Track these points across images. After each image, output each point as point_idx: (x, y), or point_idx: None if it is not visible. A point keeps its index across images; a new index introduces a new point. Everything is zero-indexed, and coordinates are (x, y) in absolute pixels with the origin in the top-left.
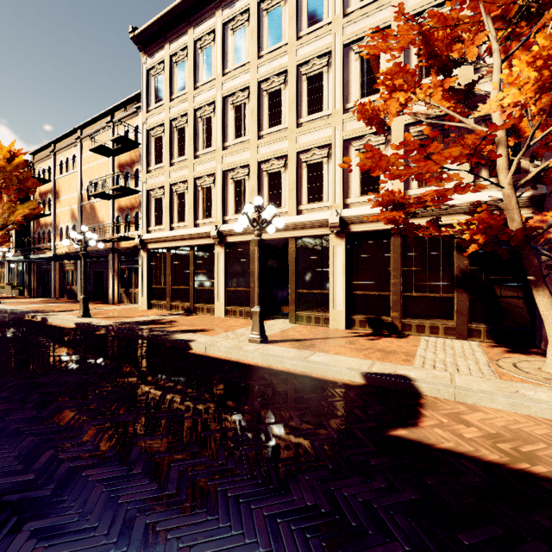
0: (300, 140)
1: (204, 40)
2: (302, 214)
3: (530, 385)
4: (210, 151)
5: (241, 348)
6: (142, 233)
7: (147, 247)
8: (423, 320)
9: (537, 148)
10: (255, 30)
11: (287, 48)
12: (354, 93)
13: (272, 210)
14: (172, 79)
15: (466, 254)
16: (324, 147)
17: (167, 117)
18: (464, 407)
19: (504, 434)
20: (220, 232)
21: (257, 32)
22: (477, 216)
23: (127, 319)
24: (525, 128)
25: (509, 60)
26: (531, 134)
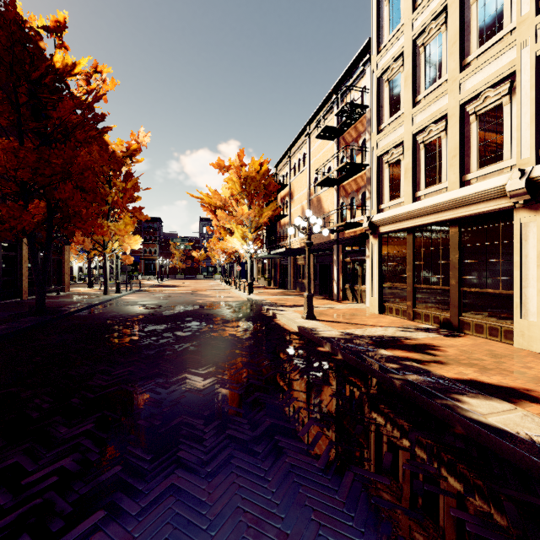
0: None
1: None
2: None
3: None
4: (499, 38)
5: None
6: (371, 214)
7: (379, 232)
8: None
9: None
10: None
11: None
12: None
13: None
14: None
15: None
16: None
17: (409, 38)
18: None
19: None
20: (531, 181)
21: None
22: None
23: (356, 329)
24: None
25: None
26: None
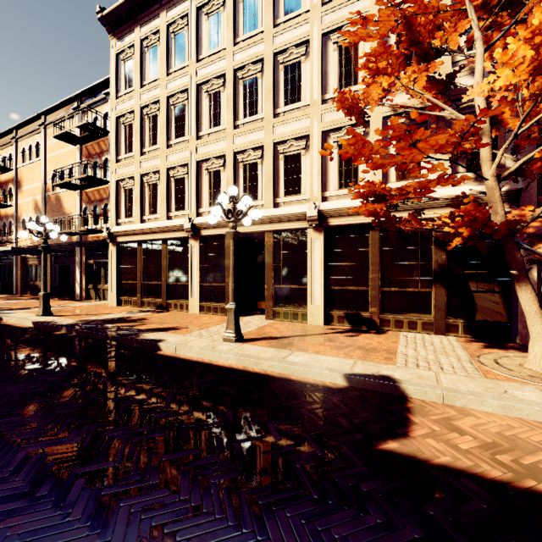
0: (277, 130)
1: (177, 24)
2: (279, 207)
3: (517, 383)
4: (184, 140)
5: (215, 347)
6: (111, 225)
7: (117, 241)
8: (401, 315)
9: (519, 140)
10: (231, 16)
11: (264, 36)
12: (333, 84)
13: (248, 201)
14: (144, 64)
15: (449, 247)
16: (302, 139)
17: (138, 104)
18: (454, 411)
19: (501, 442)
20: (194, 225)
21: (233, 17)
22: (463, 208)
23: (92, 317)
24: (508, 119)
25: (490, 51)
26: (521, 122)
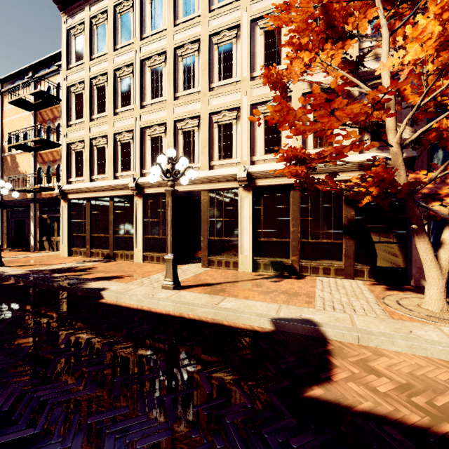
0: (212, 102)
1: (123, 5)
2: (213, 169)
3: (419, 323)
4: (129, 109)
5: (154, 295)
6: (63, 184)
7: (68, 198)
8: (317, 263)
9: (418, 114)
10: (171, 0)
11: (200, 19)
12: (260, 64)
13: (185, 162)
14: (93, 40)
15: (361, 205)
16: (233, 110)
17: (87, 75)
18: (368, 352)
19: (414, 383)
20: (138, 184)
21: (173, 2)
22: (374, 170)
23: (42, 267)
24: (409, 94)
25: (393, 37)
26: (424, 94)
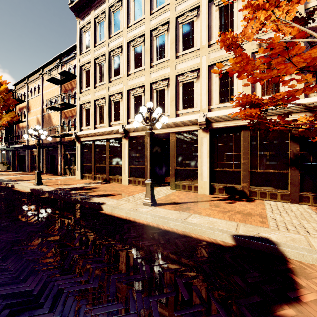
0: (178, 67)
1: (115, 6)
2: (179, 117)
3: None
4: (119, 77)
5: (137, 209)
6: (77, 131)
7: (80, 140)
8: (265, 189)
9: None
10: None
11: (169, 6)
12: (215, 33)
13: (160, 111)
14: (96, 33)
15: (314, 140)
16: (194, 71)
17: (92, 57)
18: None
19: None
20: (125, 129)
21: None
22: None
23: (65, 186)
24: None
25: None
26: None
